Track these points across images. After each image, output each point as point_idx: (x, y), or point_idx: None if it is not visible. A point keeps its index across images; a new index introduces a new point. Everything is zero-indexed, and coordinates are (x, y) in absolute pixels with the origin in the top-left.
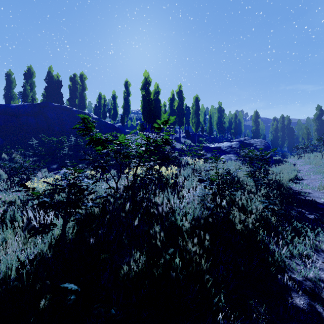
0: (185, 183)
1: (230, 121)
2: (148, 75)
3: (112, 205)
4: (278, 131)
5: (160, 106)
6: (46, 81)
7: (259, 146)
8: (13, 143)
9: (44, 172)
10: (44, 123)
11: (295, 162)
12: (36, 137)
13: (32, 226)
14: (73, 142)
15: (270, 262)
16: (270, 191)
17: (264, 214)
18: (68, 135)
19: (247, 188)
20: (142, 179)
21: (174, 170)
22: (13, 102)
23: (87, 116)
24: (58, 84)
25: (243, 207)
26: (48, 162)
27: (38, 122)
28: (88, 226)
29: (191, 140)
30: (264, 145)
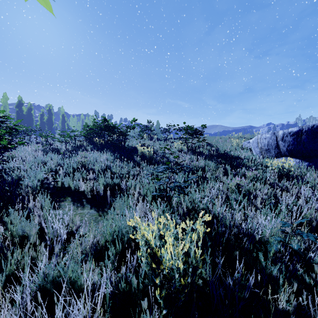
0: None
1: None
2: (21, 99)
3: None
4: None
5: (33, 118)
6: None
7: None
8: None
9: None
10: None
11: None
12: None
13: None
14: None
15: None
16: None
17: None
18: None
19: None
20: None
21: None
22: None
23: None
24: None
25: None
26: None
27: None
28: None
29: None
30: None
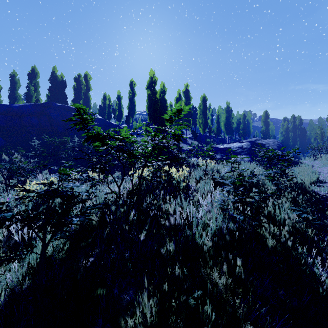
0: (198, 186)
1: (238, 122)
2: (154, 74)
3: (113, 214)
4: (289, 131)
5: (166, 105)
6: (50, 82)
7: (272, 147)
8: (15, 143)
9: (45, 174)
10: (47, 123)
11: (312, 164)
12: (38, 138)
13: (15, 240)
14: (76, 142)
15: (321, 294)
16: (295, 195)
17: (298, 225)
18: (71, 136)
19: (268, 192)
20: (148, 182)
21: (186, 172)
22: (17, 103)
23: (84, 107)
24: (63, 84)
25: (269, 216)
26: (50, 163)
27: (41, 123)
28: (83, 240)
29: (198, 142)
30: (277, 146)
